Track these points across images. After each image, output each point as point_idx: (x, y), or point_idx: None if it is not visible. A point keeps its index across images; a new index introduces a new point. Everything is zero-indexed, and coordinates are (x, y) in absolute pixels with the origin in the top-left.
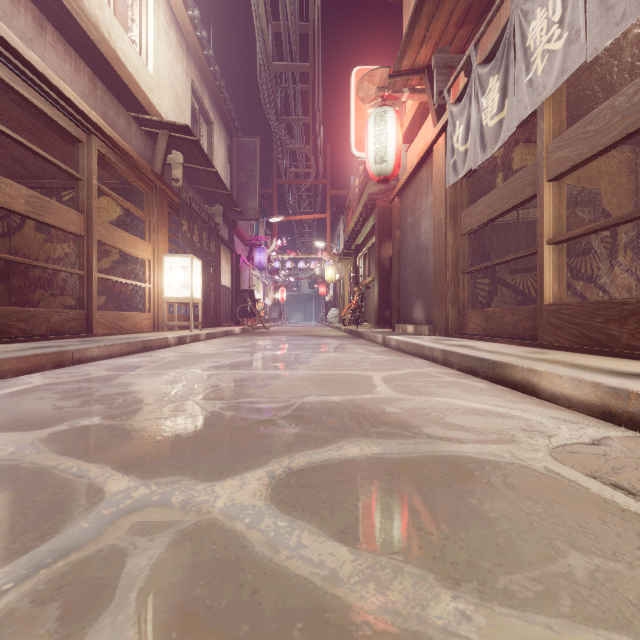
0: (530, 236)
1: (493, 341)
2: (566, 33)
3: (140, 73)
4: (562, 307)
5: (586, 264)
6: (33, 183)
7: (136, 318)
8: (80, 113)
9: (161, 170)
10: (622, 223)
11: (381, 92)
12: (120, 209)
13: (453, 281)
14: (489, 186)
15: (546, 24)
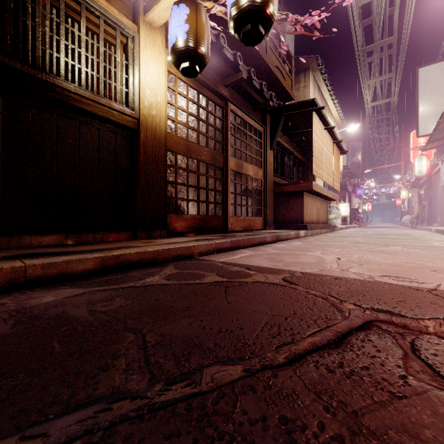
0: None
1: None
2: None
3: None
4: None
5: None
6: None
7: None
8: None
9: None
10: None
11: (420, 150)
12: None
13: None
14: None
15: None
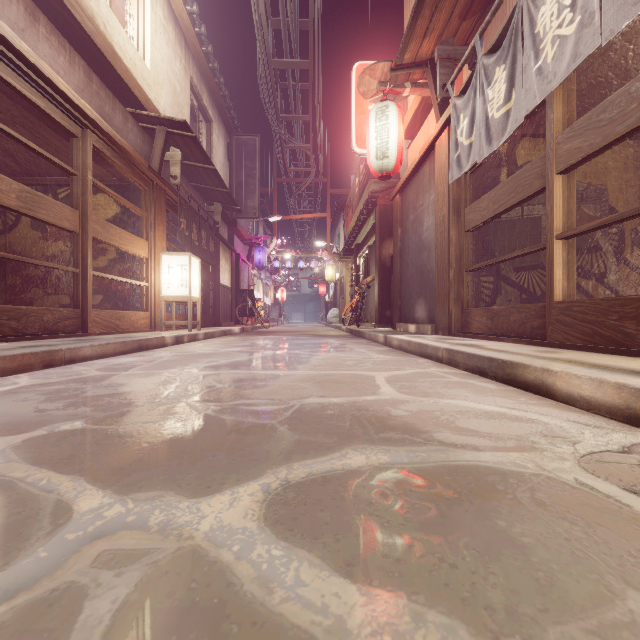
0: (535, 233)
1: (499, 340)
2: (579, 16)
3: (137, 68)
4: (573, 304)
5: (592, 262)
6: (28, 180)
7: (133, 317)
8: (74, 106)
9: (159, 167)
10: (638, 215)
11: (382, 87)
12: (117, 206)
13: (456, 279)
14: (493, 182)
15: (557, 8)
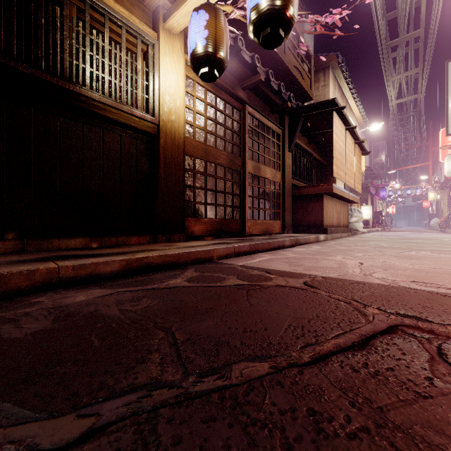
0: None
1: None
2: None
3: None
4: None
5: None
6: None
7: None
8: None
9: None
10: None
11: (450, 149)
12: None
13: None
14: None
15: None
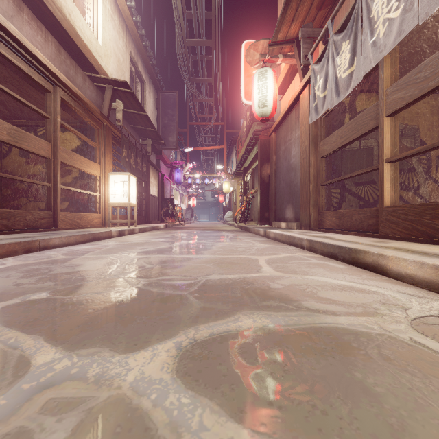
0: (369, 159)
1: (344, 233)
2: (402, 4)
3: (92, 44)
4: (398, 208)
5: (409, 179)
6: (17, 122)
7: (89, 217)
8: (48, 70)
9: (107, 113)
10: None
11: (263, 57)
12: (79, 141)
13: (314, 191)
14: (340, 123)
15: None
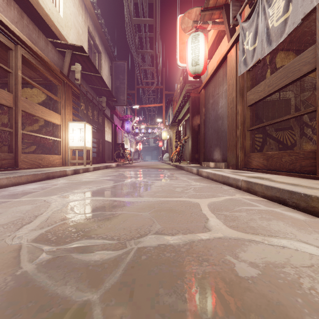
0: (287, 108)
1: (275, 173)
2: None
3: (54, 15)
4: None
5: None
6: None
7: (50, 158)
8: (7, 29)
9: (67, 73)
10: None
11: (195, 24)
12: (44, 95)
13: (241, 135)
14: (262, 77)
15: None
